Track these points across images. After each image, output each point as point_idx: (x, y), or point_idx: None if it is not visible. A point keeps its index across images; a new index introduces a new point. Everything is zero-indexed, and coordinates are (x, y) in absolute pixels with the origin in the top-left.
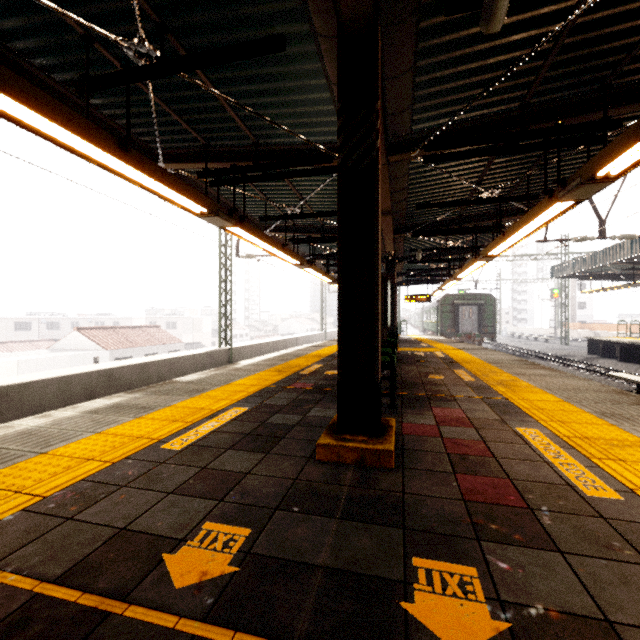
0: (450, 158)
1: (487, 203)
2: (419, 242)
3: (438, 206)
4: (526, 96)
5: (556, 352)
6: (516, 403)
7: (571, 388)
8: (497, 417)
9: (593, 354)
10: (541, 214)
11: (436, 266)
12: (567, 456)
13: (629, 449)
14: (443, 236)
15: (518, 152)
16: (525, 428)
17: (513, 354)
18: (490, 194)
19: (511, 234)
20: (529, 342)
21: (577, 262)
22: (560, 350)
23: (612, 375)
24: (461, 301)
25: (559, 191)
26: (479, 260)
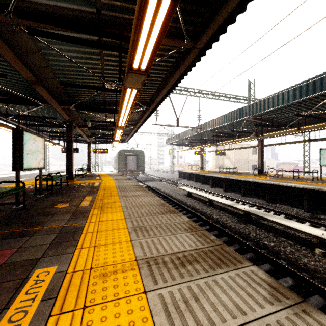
0: (52, 37)
1: (109, 91)
2: (91, 116)
3: (77, 86)
4: (96, 1)
5: (168, 177)
6: (86, 227)
7: (141, 204)
8: (41, 253)
9: (180, 177)
10: (122, 96)
11: (108, 133)
12: (25, 324)
13: (112, 278)
14: (104, 114)
15: (103, 49)
16: (47, 267)
17: (150, 179)
18: (111, 86)
19: (119, 111)
20: (160, 173)
21: (174, 137)
22: (170, 176)
23: (180, 188)
24: (128, 153)
25: (124, 79)
26: (116, 129)
